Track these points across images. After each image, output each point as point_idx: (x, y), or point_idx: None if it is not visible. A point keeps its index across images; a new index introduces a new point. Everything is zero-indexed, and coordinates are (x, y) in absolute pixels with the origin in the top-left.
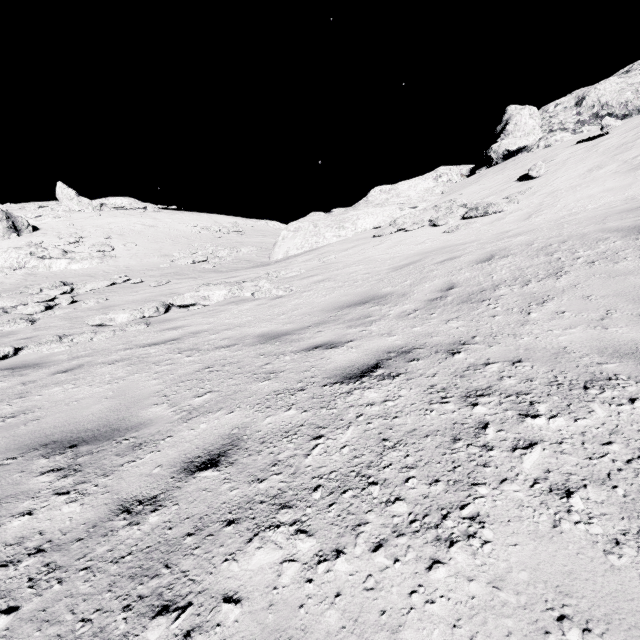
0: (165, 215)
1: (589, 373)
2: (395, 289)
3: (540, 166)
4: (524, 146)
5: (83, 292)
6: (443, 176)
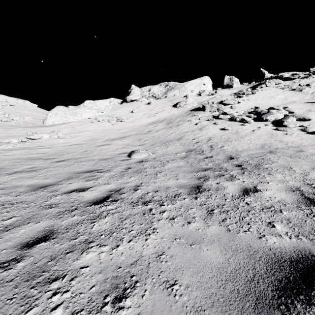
0: None
1: (120, 145)
2: (100, 138)
3: (135, 110)
4: (136, 99)
5: None
6: (112, 102)
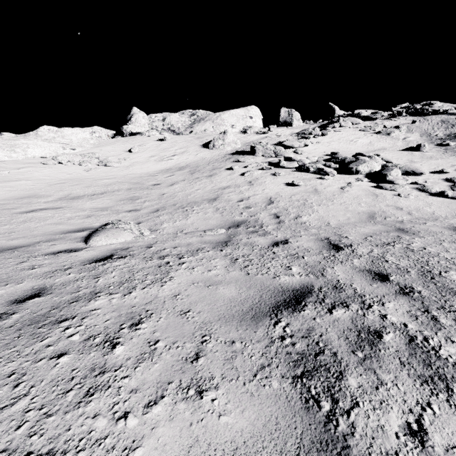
0: None
1: (83, 210)
2: (47, 193)
3: (136, 148)
4: (139, 132)
5: None
6: (96, 133)
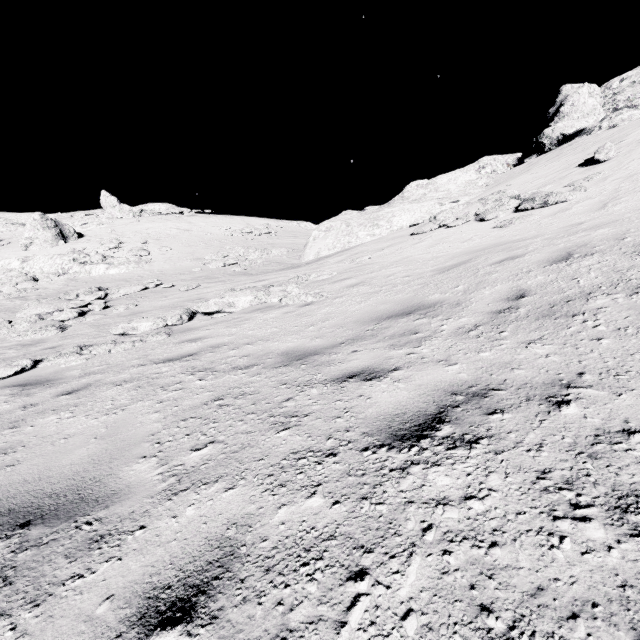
0: (199, 219)
1: None
2: (445, 296)
3: (609, 148)
4: (583, 128)
5: (117, 297)
6: (487, 167)
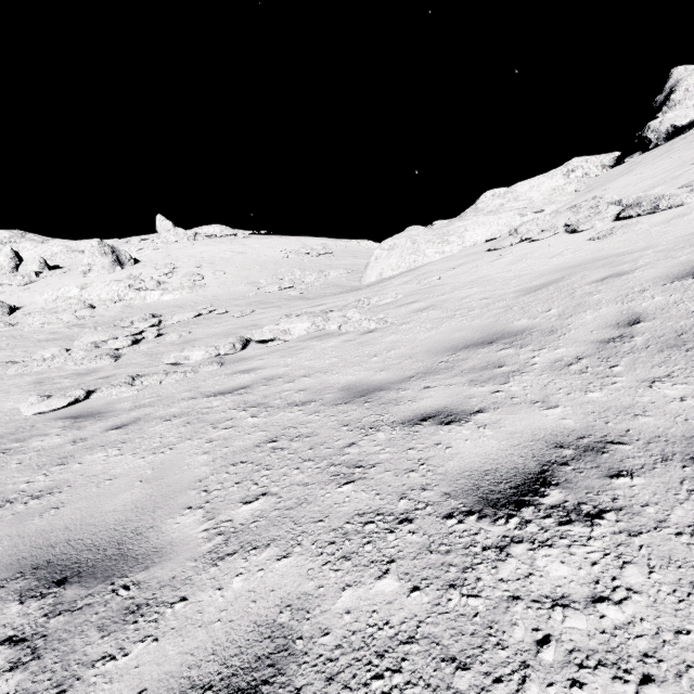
0: (254, 241)
1: None
2: (535, 322)
3: None
4: None
5: (170, 324)
6: (577, 170)
